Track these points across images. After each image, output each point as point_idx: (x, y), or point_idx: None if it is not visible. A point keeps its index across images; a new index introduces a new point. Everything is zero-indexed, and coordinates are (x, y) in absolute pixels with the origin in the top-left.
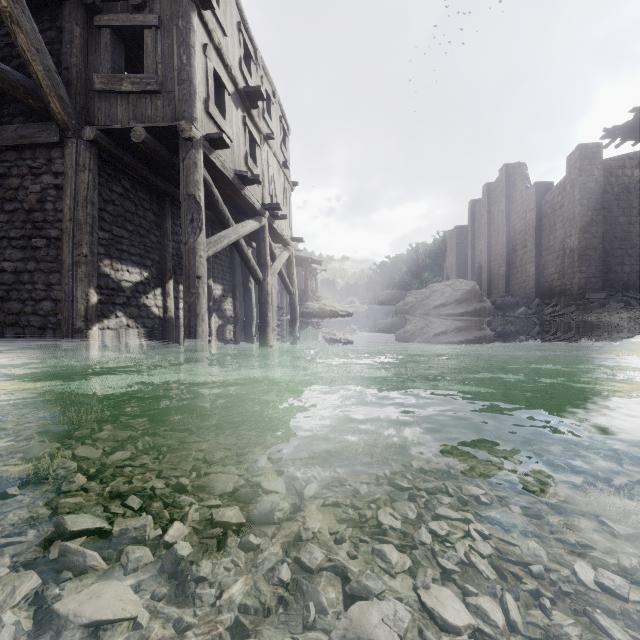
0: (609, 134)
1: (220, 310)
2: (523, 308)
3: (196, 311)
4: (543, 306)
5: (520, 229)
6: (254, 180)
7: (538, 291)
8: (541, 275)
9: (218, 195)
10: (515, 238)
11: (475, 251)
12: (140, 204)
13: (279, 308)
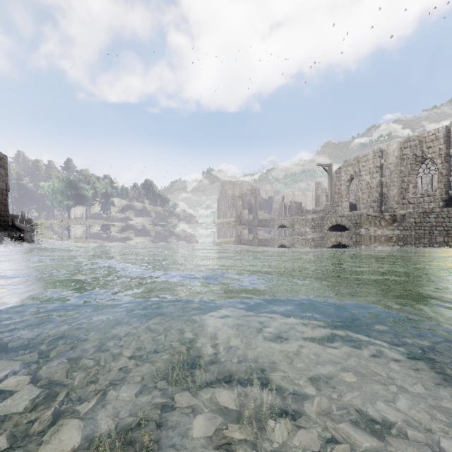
0: None
1: None
2: None
3: None
4: None
5: None
6: None
7: None
8: None
9: None
10: None
11: None
12: None
13: None
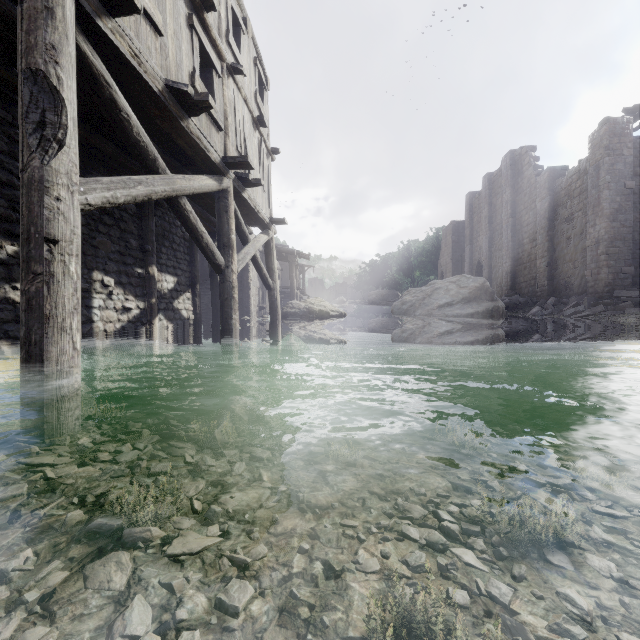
0: (629, 114)
1: (171, 309)
2: (537, 308)
3: (43, 310)
4: (560, 306)
5: (528, 221)
6: (200, 102)
7: (551, 289)
8: (554, 271)
9: (129, 111)
10: (522, 231)
11: (473, 247)
12: (0, 129)
13: (260, 307)
